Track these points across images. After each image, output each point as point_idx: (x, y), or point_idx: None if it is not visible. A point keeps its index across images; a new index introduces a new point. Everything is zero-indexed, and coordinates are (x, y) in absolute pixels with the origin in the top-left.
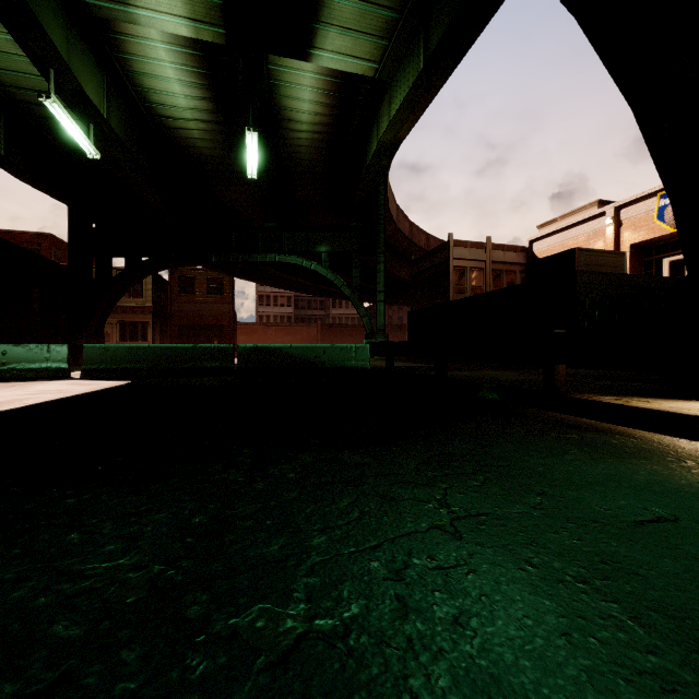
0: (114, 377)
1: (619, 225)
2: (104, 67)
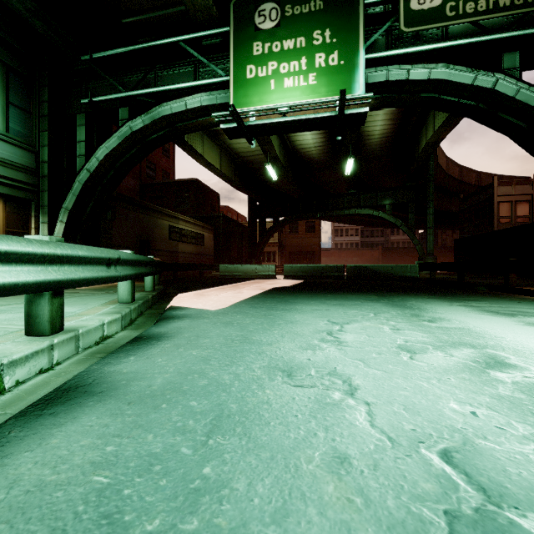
0: (295, 278)
1: None
2: (279, 137)
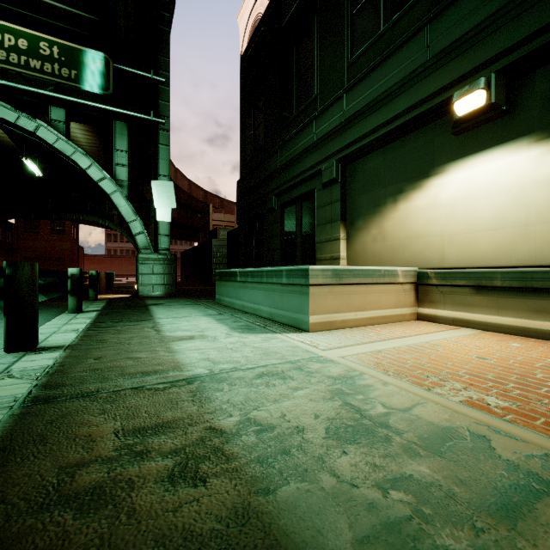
0: None
1: None
2: None
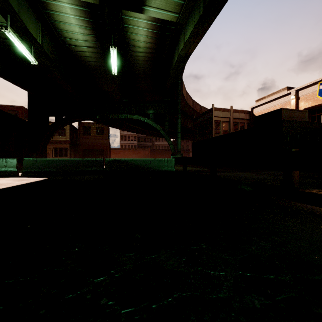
0: (39, 175)
1: (298, 99)
2: (39, 18)
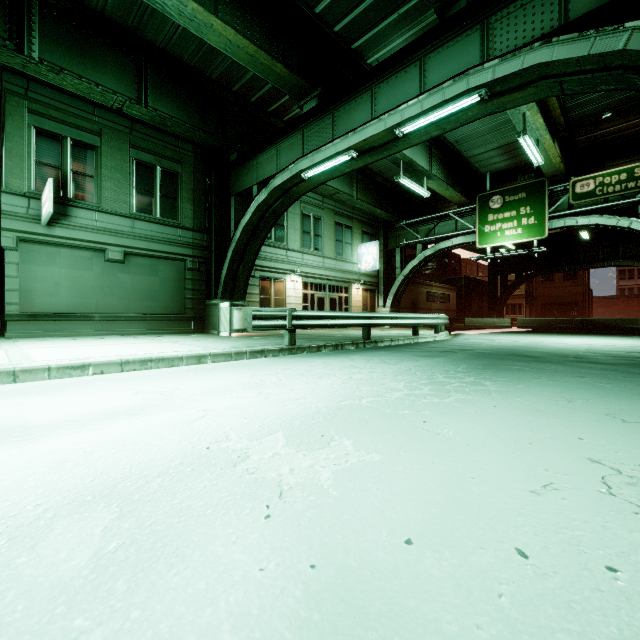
0: (527, 329)
1: None
2: None
